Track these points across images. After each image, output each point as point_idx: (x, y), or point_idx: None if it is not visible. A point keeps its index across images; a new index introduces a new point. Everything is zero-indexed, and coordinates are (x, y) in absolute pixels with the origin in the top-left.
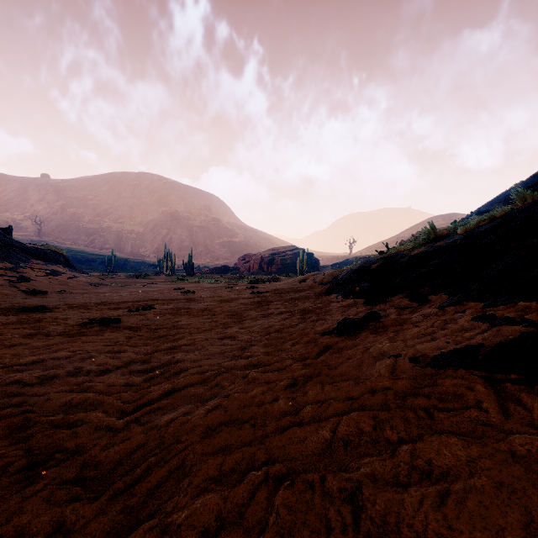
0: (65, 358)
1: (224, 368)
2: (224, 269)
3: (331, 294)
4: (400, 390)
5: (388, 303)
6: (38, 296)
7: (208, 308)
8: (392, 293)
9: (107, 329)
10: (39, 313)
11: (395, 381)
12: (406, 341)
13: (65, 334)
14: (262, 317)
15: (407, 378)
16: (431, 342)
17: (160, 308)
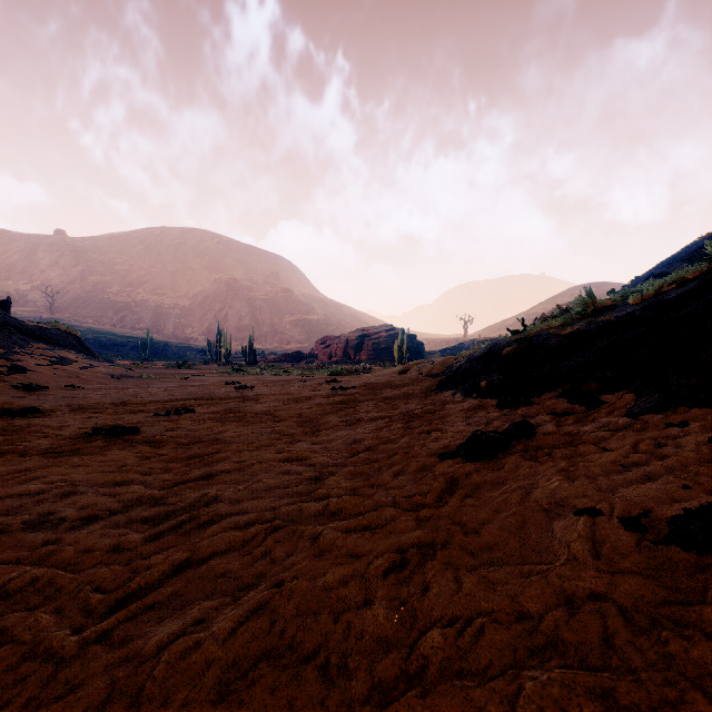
0: (33, 495)
1: (280, 518)
2: (297, 356)
3: (445, 391)
4: (634, 606)
5: (535, 405)
6: (34, 393)
7: (270, 412)
8: (537, 391)
9: (115, 445)
10: (25, 418)
11: (614, 578)
12: (595, 479)
13: (49, 453)
14: (347, 425)
15: (636, 572)
16: (651, 484)
17: (201, 410)
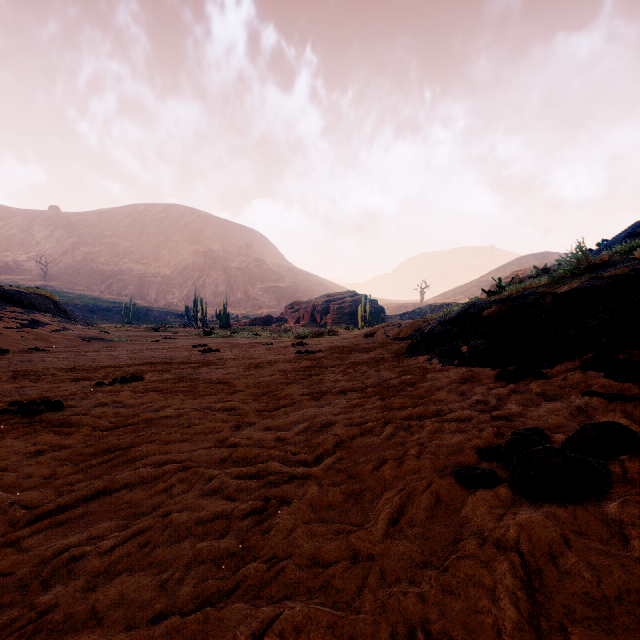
0: None
1: None
2: (268, 320)
3: (417, 356)
4: None
5: (553, 379)
6: None
7: (226, 380)
8: (544, 359)
9: (16, 429)
10: None
11: None
12: None
13: None
14: (311, 399)
15: None
16: None
17: (151, 378)
